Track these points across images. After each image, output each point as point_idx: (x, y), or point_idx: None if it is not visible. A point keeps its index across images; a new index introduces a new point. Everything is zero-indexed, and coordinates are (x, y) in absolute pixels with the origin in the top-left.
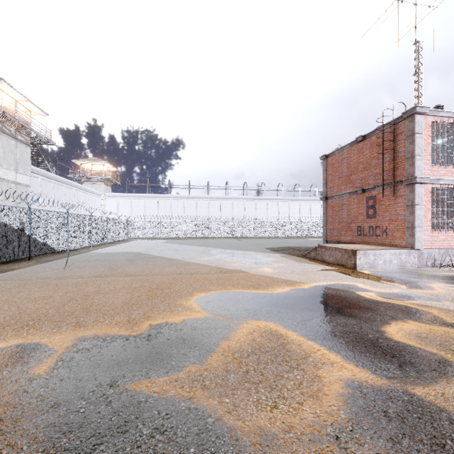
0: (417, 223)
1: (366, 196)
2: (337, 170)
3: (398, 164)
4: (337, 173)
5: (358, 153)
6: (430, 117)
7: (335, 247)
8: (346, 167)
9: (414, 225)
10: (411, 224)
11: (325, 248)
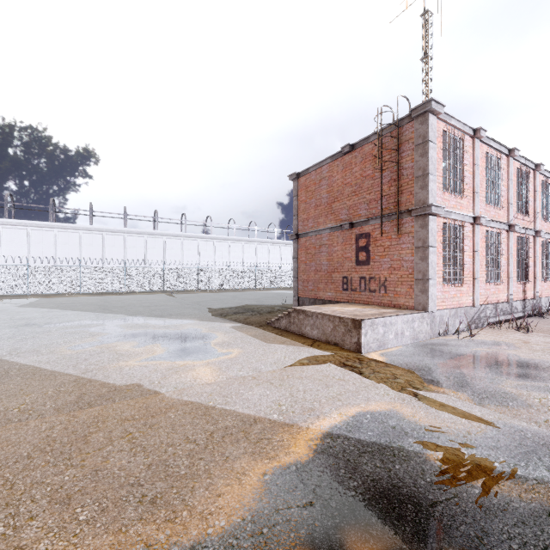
0: (430, 273)
1: (355, 234)
2: (313, 195)
3: (403, 187)
4: (313, 199)
5: (344, 170)
6: (442, 122)
7: (323, 312)
8: (326, 191)
9: (427, 277)
10: (423, 275)
11: (306, 314)
